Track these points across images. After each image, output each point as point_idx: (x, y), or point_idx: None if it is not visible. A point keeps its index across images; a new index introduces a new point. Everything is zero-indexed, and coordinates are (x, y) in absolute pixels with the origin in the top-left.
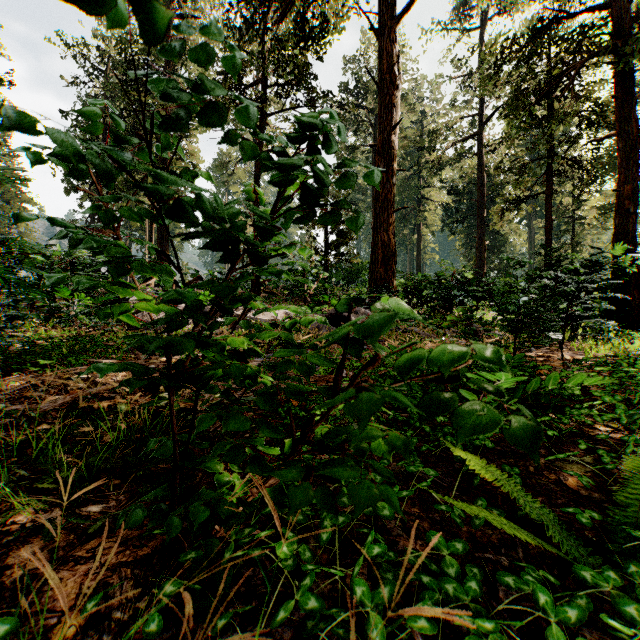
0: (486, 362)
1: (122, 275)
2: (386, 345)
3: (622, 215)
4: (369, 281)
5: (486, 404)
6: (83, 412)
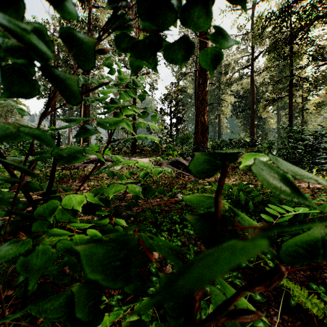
0: None
1: None
2: None
3: None
4: (194, 143)
5: None
6: None
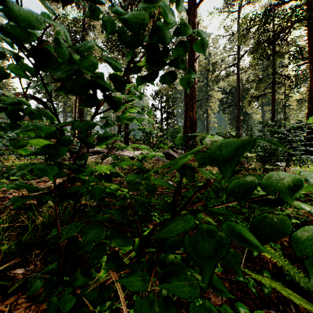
0: None
1: (15, 120)
2: None
3: (312, 103)
4: None
5: None
6: (28, 206)
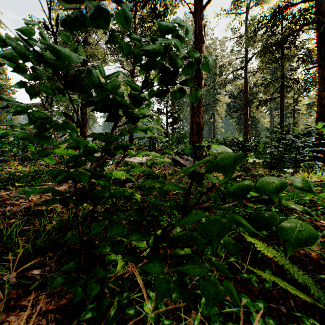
0: (301, 190)
1: (45, 131)
2: None
3: (321, 108)
4: (189, 142)
5: (302, 221)
6: (36, 212)
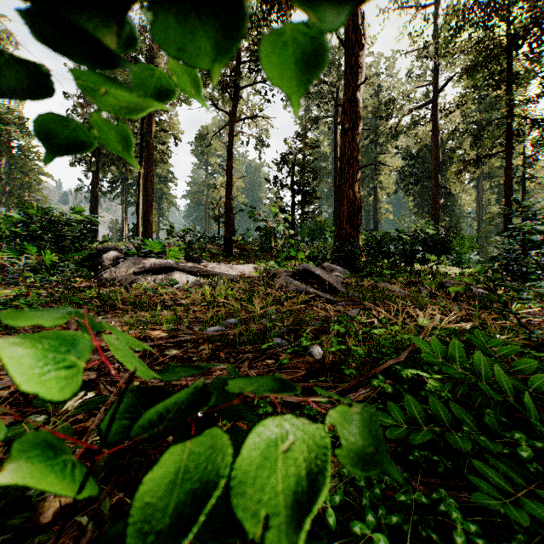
0: None
1: None
2: (362, 306)
3: None
4: (334, 237)
5: None
6: None
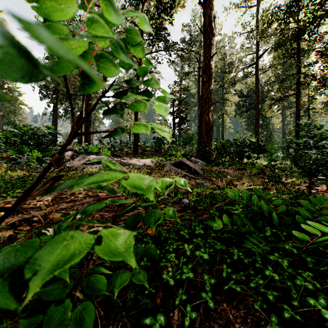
0: None
1: None
2: (211, 181)
3: None
4: (198, 143)
5: None
6: None
